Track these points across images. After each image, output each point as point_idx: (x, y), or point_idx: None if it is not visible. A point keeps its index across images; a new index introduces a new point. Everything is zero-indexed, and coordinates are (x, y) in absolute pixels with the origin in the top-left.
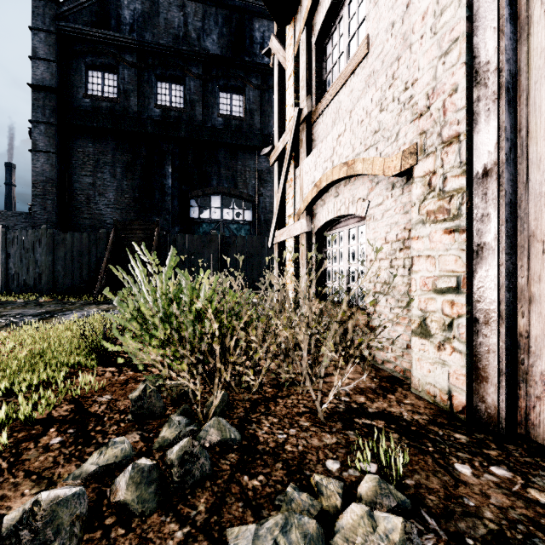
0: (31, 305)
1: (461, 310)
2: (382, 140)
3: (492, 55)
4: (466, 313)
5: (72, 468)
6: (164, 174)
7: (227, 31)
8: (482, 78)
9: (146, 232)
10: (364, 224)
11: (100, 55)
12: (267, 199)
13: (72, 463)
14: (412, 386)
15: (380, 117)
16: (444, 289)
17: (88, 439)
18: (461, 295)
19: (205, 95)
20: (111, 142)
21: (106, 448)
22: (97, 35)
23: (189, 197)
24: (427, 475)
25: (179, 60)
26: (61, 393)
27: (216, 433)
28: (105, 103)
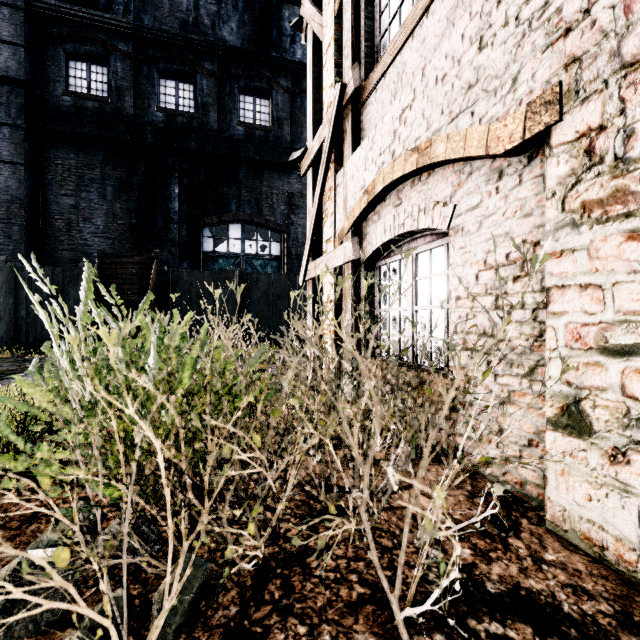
0: None
1: None
2: (484, 97)
3: None
4: None
5: None
6: (169, 196)
7: (250, 18)
8: None
9: (140, 267)
10: (443, 244)
11: (85, 42)
12: (300, 229)
13: None
14: (548, 518)
15: (479, 59)
16: (629, 346)
17: None
18: None
19: (222, 98)
20: (100, 153)
21: None
22: (80, 15)
23: (201, 224)
24: None
25: (188, 53)
26: None
27: None
28: (91, 103)
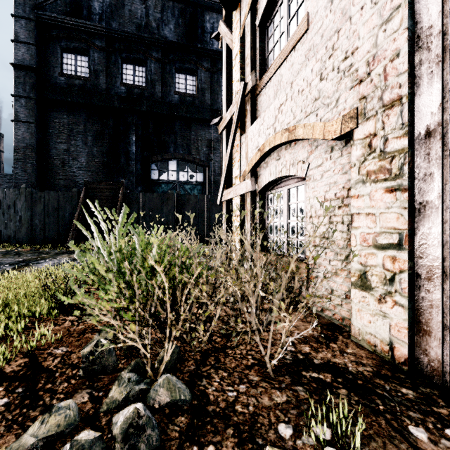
0: (11, 254)
1: (404, 266)
2: (322, 107)
3: (436, 19)
4: (408, 269)
5: (11, 439)
6: (129, 142)
7: (182, 21)
8: (424, 43)
9: (112, 191)
10: (304, 184)
11: (74, 40)
12: (216, 164)
13: (13, 432)
14: (352, 334)
15: (320, 85)
16: (386, 245)
17: (35, 400)
18: (404, 252)
19: (164, 76)
20: (83, 114)
21: (48, 415)
22: (71, 23)
23: (150, 161)
24: (383, 442)
25: (141, 46)
26: (17, 346)
27: (166, 393)
28: (77, 81)
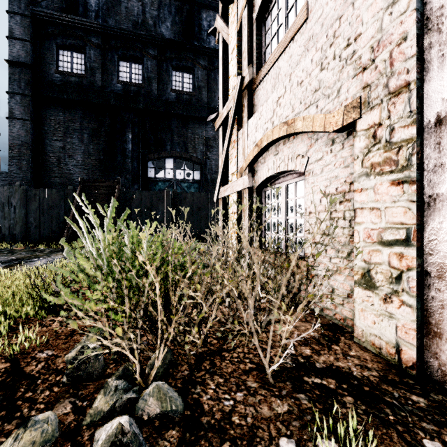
0: (4, 252)
1: (412, 263)
2: (323, 98)
3: None
4: (417, 267)
5: None
6: (125, 140)
7: (179, 19)
8: (434, 24)
9: (108, 189)
10: (302, 179)
11: (70, 37)
12: (213, 162)
13: None
14: (355, 335)
15: (320, 75)
16: (392, 241)
17: (12, 412)
18: (412, 248)
19: (160, 73)
20: (79, 112)
21: (23, 430)
22: (67, 19)
23: (147, 159)
24: None
25: (138, 43)
26: None
27: (156, 403)
28: (73, 78)
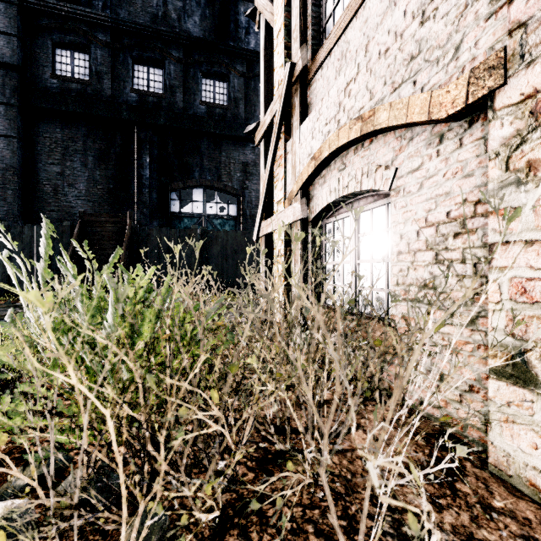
0: None
1: None
2: (426, 67)
3: None
4: None
5: None
6: (142, 165)
7: (210, 13)
8: None
9: (116, 226)
10: (384, 204)
11: (70, 32)
12: (253, 193)
13: None
14: (491, 462)
15: (421, 32)
16: None
17: None
18: None
19: (186, 81)
20: (82, 128)
21: None
22: (65, 9)
23: (169, 189)
24: None
25: (157, 42)
26: None
27: None
28: (75, 85)
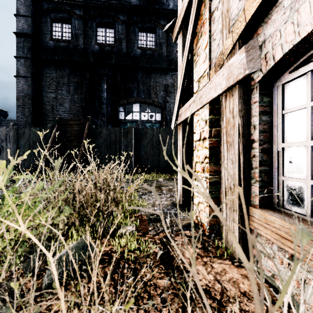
0: None
1: None
2: None
3: None
4: None
5: None
6: (101, 90)
7: None
8: None
9: (80, 126)
10: None
11: (60, 12)
12: (172, 105)
13: None
14: None
15: None
16: None
17: None
18: None
19: (129, 34)
20: (67, 69)
21: None
22: None
23: (118, 104)
24: None
25: (111, 11)
26: None
27: None
28: (63, 43)
